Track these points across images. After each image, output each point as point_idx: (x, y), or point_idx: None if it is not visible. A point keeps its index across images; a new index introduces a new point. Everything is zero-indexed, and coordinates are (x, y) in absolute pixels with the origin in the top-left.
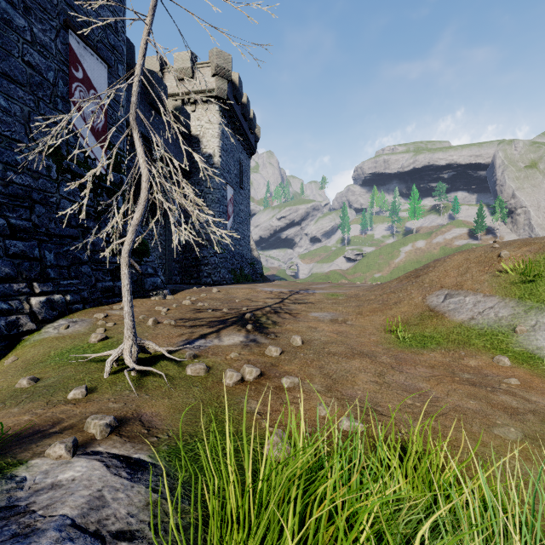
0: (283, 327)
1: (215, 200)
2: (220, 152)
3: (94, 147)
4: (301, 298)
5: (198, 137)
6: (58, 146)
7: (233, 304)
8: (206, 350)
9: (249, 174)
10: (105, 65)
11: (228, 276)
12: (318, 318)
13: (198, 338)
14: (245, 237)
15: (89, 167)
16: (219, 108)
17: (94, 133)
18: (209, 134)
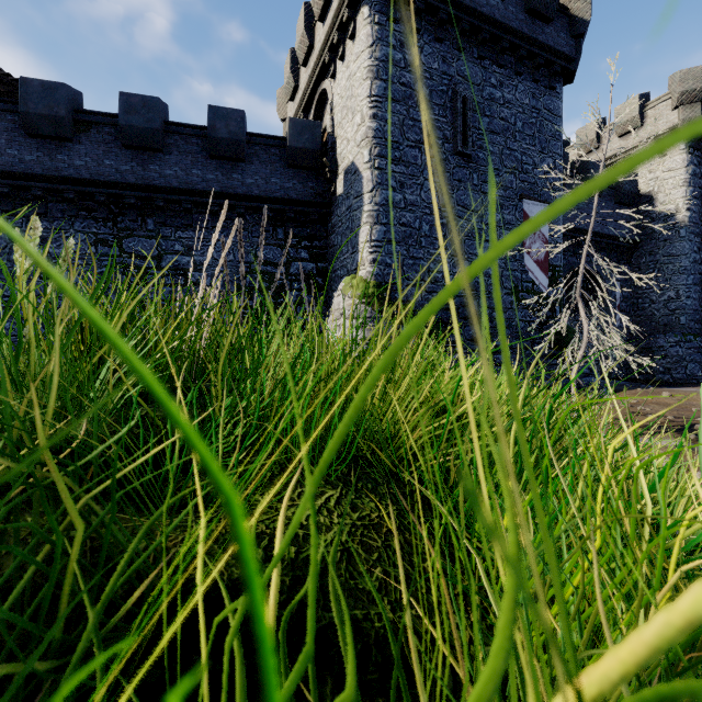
0: None
1: (679, 270)
2: (687, 203)
3: (538, 275)
4: None
5: (650, 194)
6: (516, 285)
7: (685, 412)
8: None
9: None
10: (546, 205)
11: (701, 373)
12: None
13: None
14: None
15: (535, 291)
16: (685, 145)
17: (538, 264)
18: (669, 186)
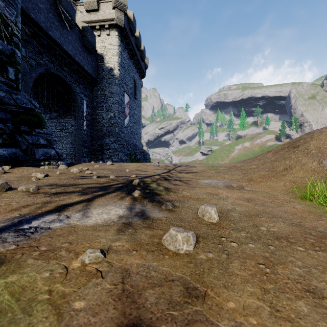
0: (179, 193)
1: (115, 102)
2: (118, 66)
3: None
4: (185, 169)
5: (102, 55)
6: None
7: (123, 173)
8: (38, 240)
9: (140, 90)
10: None
11: (125, 158)
12: (211, 185)
13: (48, 212)
14: (138, 133)
15: None
16: (118, 34)
17: None
18: (111, 53)
